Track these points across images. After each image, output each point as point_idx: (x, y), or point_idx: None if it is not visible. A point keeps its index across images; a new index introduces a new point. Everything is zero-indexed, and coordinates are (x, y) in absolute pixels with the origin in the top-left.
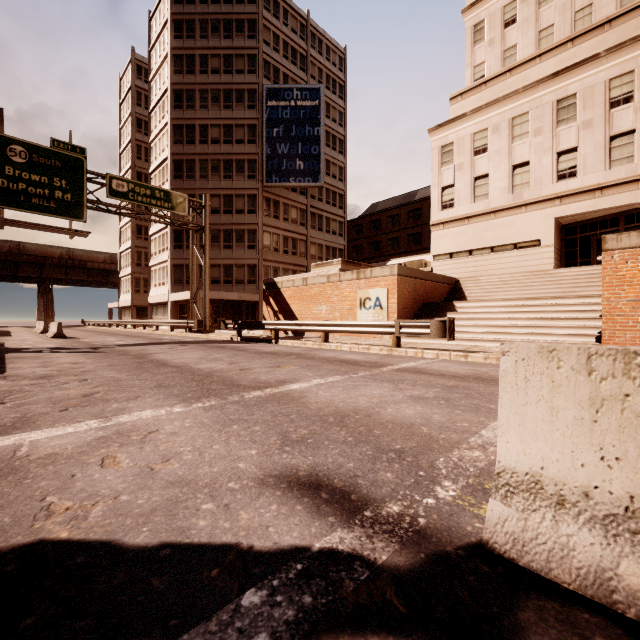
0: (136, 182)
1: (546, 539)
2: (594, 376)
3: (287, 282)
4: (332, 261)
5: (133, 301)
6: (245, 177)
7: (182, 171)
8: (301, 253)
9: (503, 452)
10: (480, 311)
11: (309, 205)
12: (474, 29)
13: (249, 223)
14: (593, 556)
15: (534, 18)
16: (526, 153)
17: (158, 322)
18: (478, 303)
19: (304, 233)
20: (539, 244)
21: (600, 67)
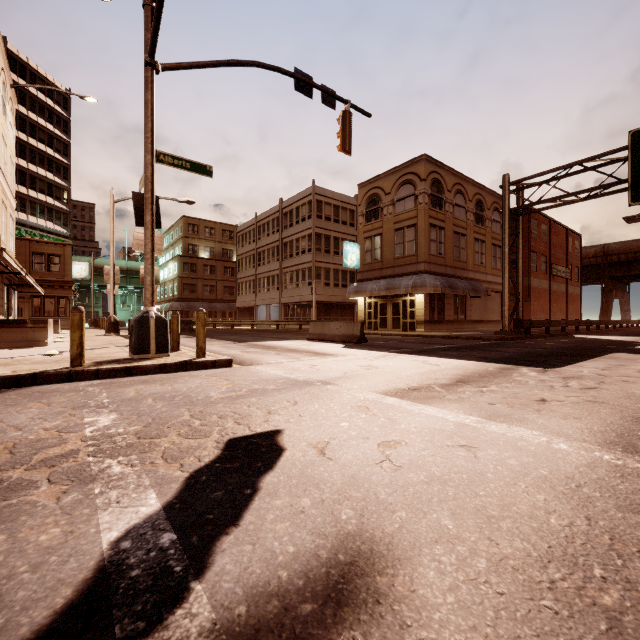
0: None
1: None
2: None
3: None
4: None
5: None
6: None
7: None
8: None
9: None
10: None
11: None
12: None
13: None
14: None
15: None
16: None
17: None
18: None
19: None
20: None
21: None
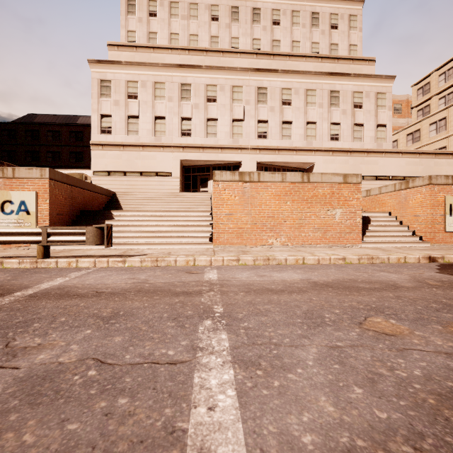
0: None
1: None
2: None
3: None
4: None
5: None
6: None
7: None
8: None
9: None
10: (134, 219)
11: None
12: (128, 1)
13: None
14: None
15: (168, 22)
16: (164, 110)
17: None
18: (132, 212)
19: None
20: (171, 175)
21: (203, 74)
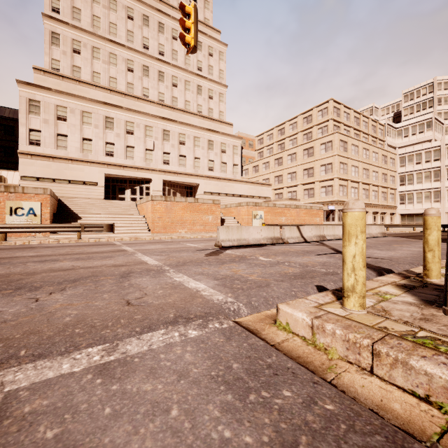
0: None
1: (226, 243)
2: (226, 229)
3: None
4: None
5: None
6: None
7: None
8: None
9: (220, 238)
10: (96, 219)
11: None
12: (52, 34)
13: None
14: (228, 243)
15: (91, 62)
16: (91, 134)
17: None
18: (93, 215)
19: None
20: (97, 185)
21: (123, 113)
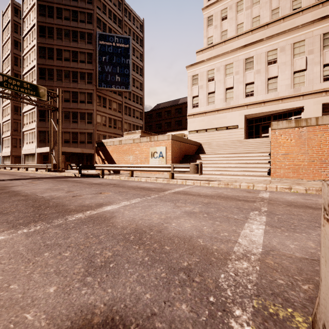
0: (9, 76)
1: None
2: None
3: (110, 142)
4: (136, 131)
5: (12, 152)
6: (85, 82)
7: (45, 75)
8: (119, 127)
9: None
10: (213, 159)
11: (123, 101)
12: (208, 19)
13: (88, 109)
14: None
15: (235, 18)
16: (232, 83)
17: (27, 165)
18: (212, 155)
19: (120, 116)
20: (237, 127)
21: (263, 45)
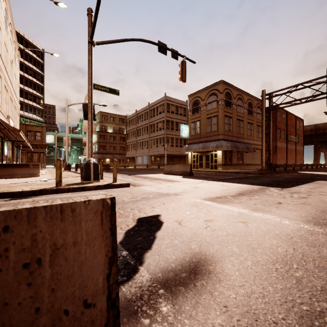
0: None
1: None
2: None
3: None
4: None
5: None
6: None
7: None
8: None
9: None
10: None
11: None
12: None
13: None
14: None
15: None
16: None
17: None
18: None
19: None
20: None
21: None
